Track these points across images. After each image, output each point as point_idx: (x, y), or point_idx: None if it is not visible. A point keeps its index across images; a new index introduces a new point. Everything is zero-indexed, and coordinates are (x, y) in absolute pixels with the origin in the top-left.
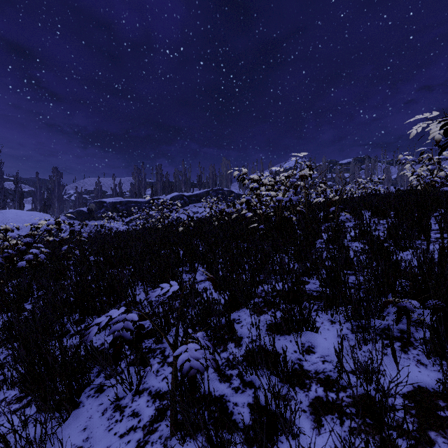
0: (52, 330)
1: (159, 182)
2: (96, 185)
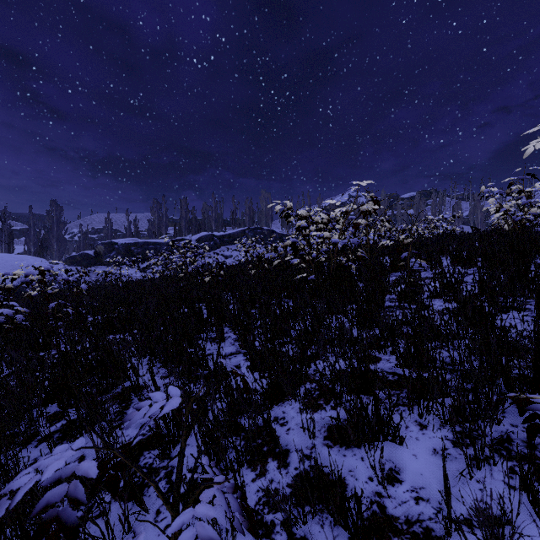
0: (9, 435)
1: (183, 219)
2: (105, 222)
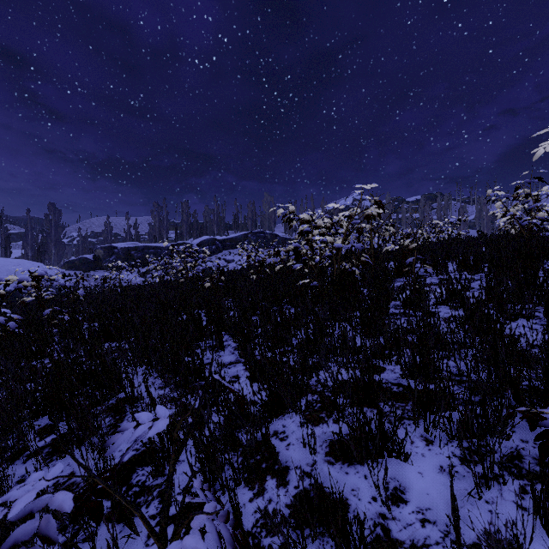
0: None
1: (185, 222)
2: (105, 226)
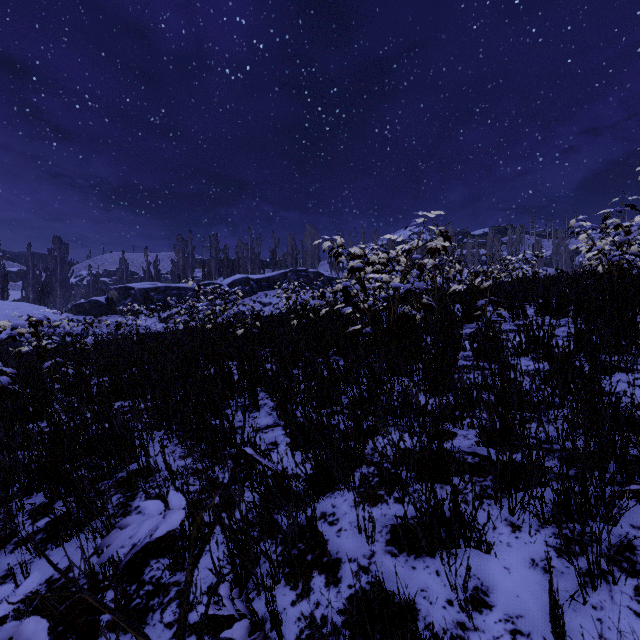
0: None
1: (213, 259)
2: (120, 263)
